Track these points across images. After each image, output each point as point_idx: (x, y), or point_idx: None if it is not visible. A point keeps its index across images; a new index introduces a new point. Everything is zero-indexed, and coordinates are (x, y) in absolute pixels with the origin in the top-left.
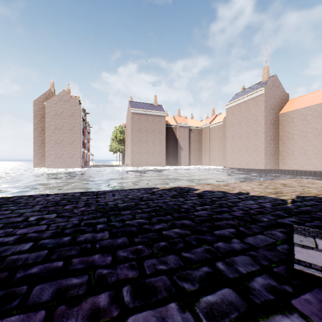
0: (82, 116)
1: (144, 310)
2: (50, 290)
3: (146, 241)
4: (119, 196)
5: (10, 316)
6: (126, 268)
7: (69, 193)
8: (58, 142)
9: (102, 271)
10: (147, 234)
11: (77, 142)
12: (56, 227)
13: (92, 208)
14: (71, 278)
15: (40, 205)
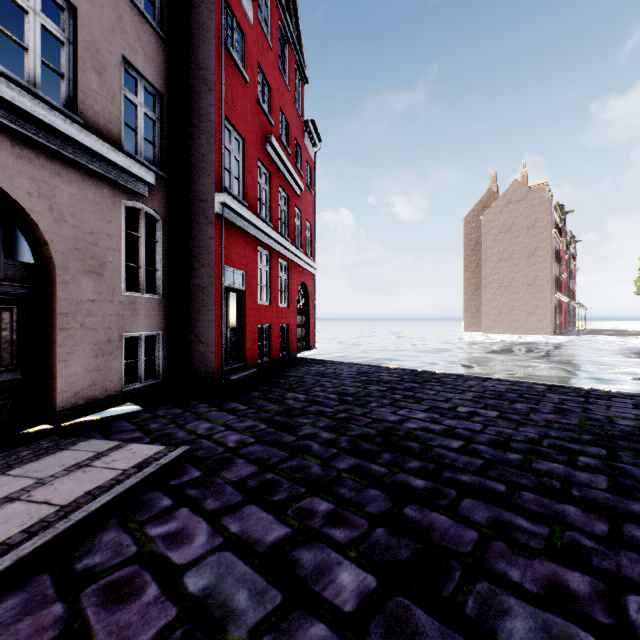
0: (555, 223)
1: None
2: (484, 513)
3: None
4: None
5: (438, 513)
6: None
7: (521, 383)
8: (504, 284)
9: (581, 538)
10: None
11: (542, 281)
12: (496, 432)
13: (570, 419)
14: (517, 516)
15: (472, 392)
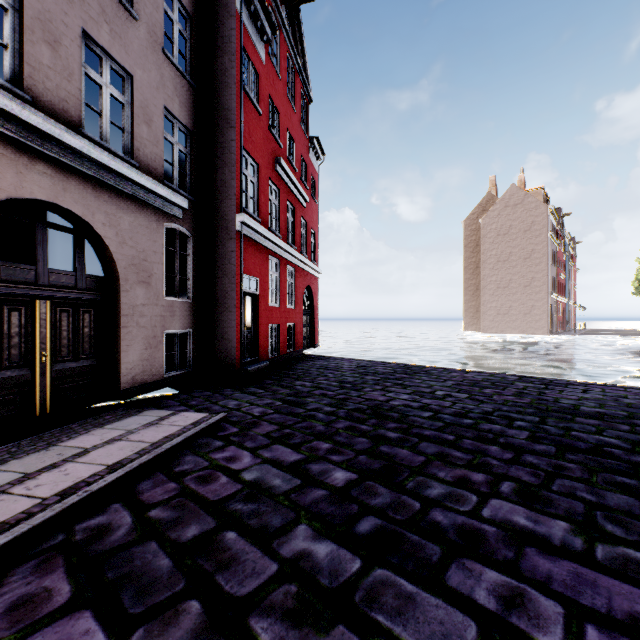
0: (552, 226)
1: (517, 505)
2: (433, 449)
3: (588, 464)
4: (596, 396)
5: (402, 449)
6: (523, 471)
7: (498, 374)
8: (501, 285)
9: (491, 460)
10: (601, 459)
11: (538, 282)
12: (461, 407)
13: (524, 400)
14: (455, 451)
15: (452, 381)
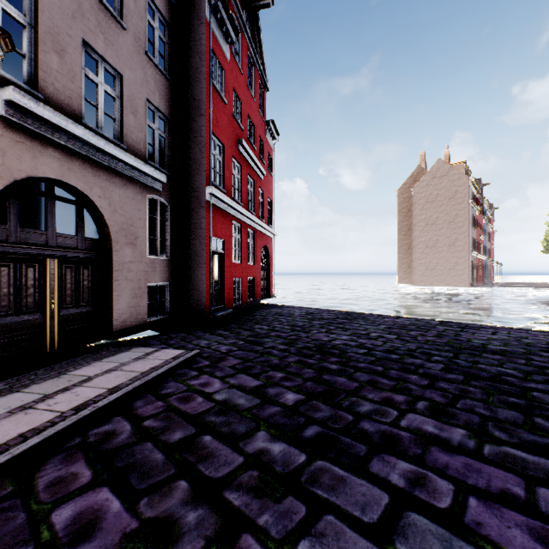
0: (472, 194)
1: (428, 418)
2: (365, 378)
3: (487, 389)
4: (502, 337)
5: (341, 377)
6: (436, 394)
7: (423, 320)
8: (430, 244)
9: (411, 386)
10: (498, 385)
11: (461, 242)
12: (390, 346)
13: (442, 340)
14: (383, 379)
15: (385, 325)
